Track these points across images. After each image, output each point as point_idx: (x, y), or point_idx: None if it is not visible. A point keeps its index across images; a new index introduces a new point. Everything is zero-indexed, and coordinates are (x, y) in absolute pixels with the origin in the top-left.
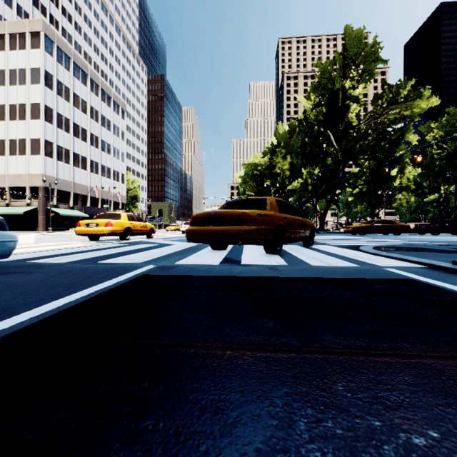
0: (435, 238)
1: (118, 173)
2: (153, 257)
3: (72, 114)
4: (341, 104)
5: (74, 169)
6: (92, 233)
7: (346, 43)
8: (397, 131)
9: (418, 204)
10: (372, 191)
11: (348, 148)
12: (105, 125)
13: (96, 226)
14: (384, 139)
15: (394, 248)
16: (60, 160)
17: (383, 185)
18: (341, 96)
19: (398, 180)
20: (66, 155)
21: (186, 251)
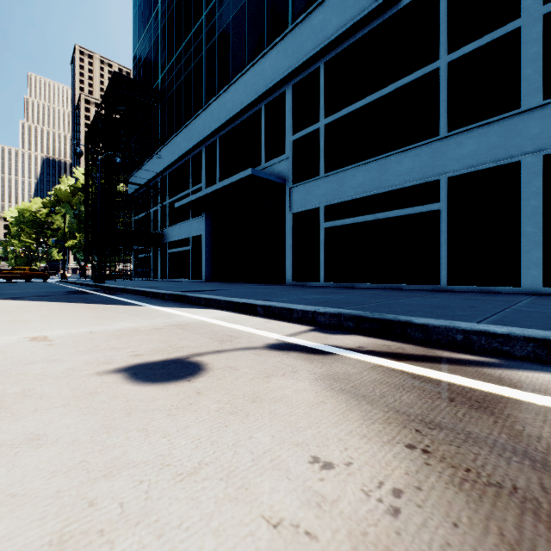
0: None
1: None
2: None
3: None
4: None
5: None
6: None
7: None
8: None
9: None
10: None
11: None
12: None
13: None
14: None
15: None
16: None
17: None
18: None
19: None
20: None
21: None
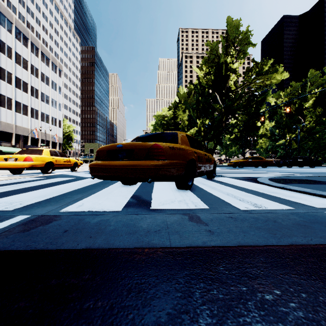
0: (295, 170)
1: (55, 119)
2: (46, 197)
3: (14, 69)
4: (224, 74)
5: (16, 114)
6: (10, 167)
7: (228, 30)
8: (261, 95)
9: (272, 146)
10: (243, 137)
11: (229, 105)
12: (44, 80)
13: (14, 160)
14: (253, 100)
15: (287, 180)
16: (2, 106)
17: (252, 132)
18: (224, 68)
19: (261, 129)
20: (9, 102)
21: (95, 186)
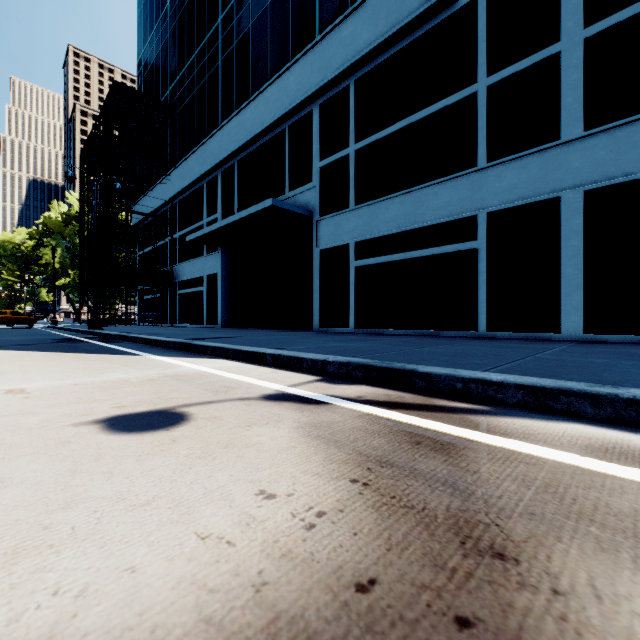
0: None
1: None
2: None
3: None
4: None
5: None
6: None
7: None
8: None
9: None
10: None
11: None
12: None
13: None
14: None
15: None
16: None
17: None
18: None
19: None
20: None
21: None
